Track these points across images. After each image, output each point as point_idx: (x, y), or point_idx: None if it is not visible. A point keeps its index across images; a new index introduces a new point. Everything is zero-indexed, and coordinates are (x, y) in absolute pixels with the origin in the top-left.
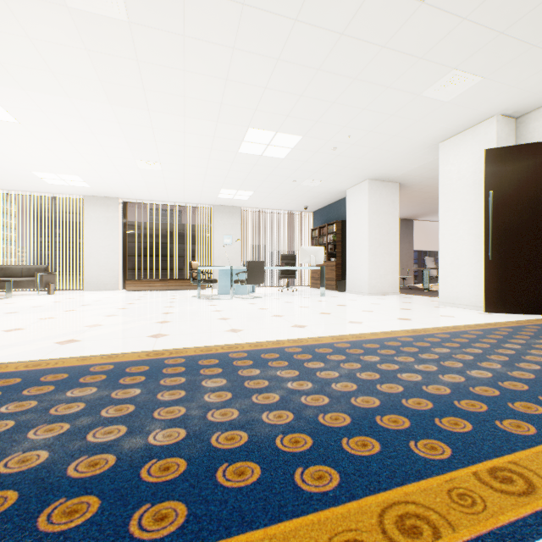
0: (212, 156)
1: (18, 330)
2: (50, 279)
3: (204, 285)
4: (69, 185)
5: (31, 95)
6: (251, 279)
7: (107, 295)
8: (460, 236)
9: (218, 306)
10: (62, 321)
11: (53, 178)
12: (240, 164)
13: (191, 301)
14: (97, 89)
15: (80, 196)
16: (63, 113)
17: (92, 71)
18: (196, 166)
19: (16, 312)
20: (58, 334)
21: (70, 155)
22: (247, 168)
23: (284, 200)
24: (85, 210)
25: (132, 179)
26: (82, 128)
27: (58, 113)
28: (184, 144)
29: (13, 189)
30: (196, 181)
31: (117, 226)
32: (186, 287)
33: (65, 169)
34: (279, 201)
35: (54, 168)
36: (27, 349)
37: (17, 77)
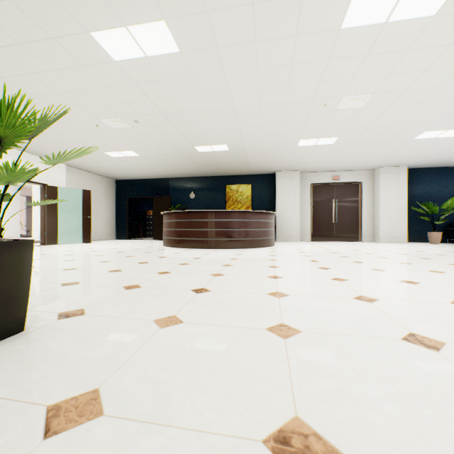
0: None
1: None
2: None
3: None
4: None
5: None
6: None
7: None
8: (39, 215)
9: None
10: None
11: None
12: None
13: None
14: None
15: None
16: None
17: None
18: None
19: None
20: None
21: None
22: None
23: None
24: None
25: None
26: None
27: None
28: None
29: None
30: None
31: None
32: None
33: None
34: None
35: None
36: None
37: None
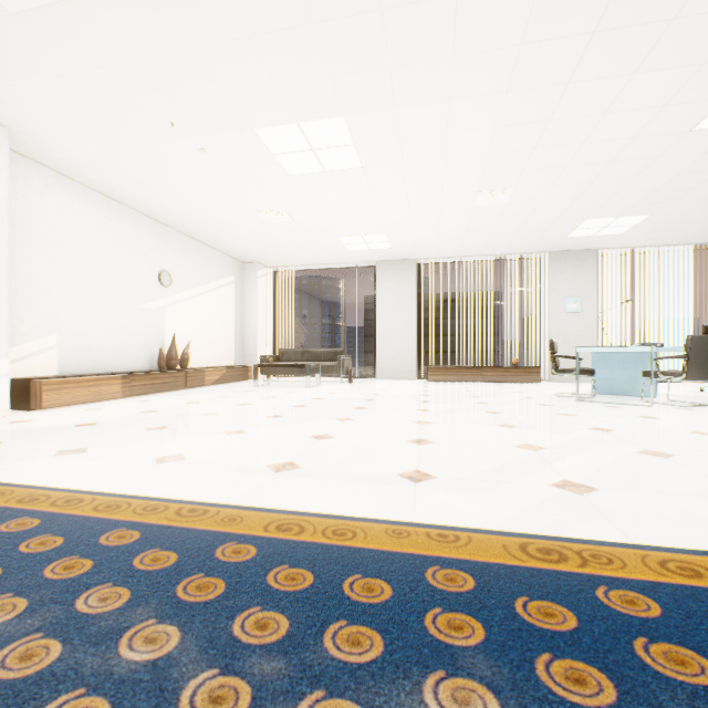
0: (621, 154)
1: (428, 443)
2: (348, 365)
3: (537, 377)
4: (367, 250)
5: (399, 114)
6: (692, 371)
7: (415, 386)
8: None
9: (666, 420)
10: (454, 430)
11: (356, 242)
12: (669, 159)
13: (575, 404)
14: (504, 66)
15: (370, 264)
16: (422, 135)
17: (519, 27)
18: (573, 182)
19: (362, 407)
20: (508, 460)
21: (394, 204)
22: (681, 164)
23: (704, 223)
24: (378, 279)
25: (450, 228)
26: (434, 154)
27: (417, 135)
28: (583, 141)
29: (310, 263)
30: (550, 213)
31: (413, 296)
32: (509, 379)
33: (376, 227)
34: (690, 228)
35: (365, 227)
36: (534, 496)
37: (397, 87)
